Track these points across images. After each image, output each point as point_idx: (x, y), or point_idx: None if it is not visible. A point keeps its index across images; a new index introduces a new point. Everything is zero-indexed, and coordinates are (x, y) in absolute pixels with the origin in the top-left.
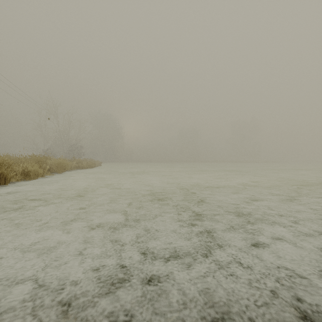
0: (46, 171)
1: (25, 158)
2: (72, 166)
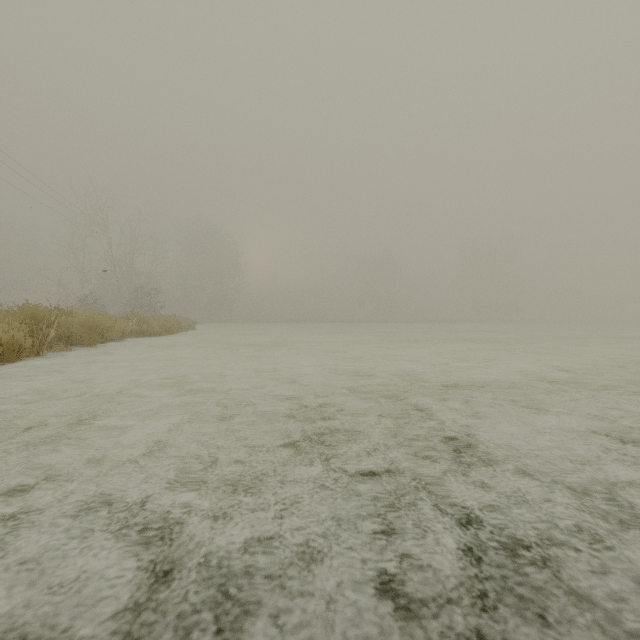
0: (61, 341)
1: (7, 311)
2: (125, 331)
